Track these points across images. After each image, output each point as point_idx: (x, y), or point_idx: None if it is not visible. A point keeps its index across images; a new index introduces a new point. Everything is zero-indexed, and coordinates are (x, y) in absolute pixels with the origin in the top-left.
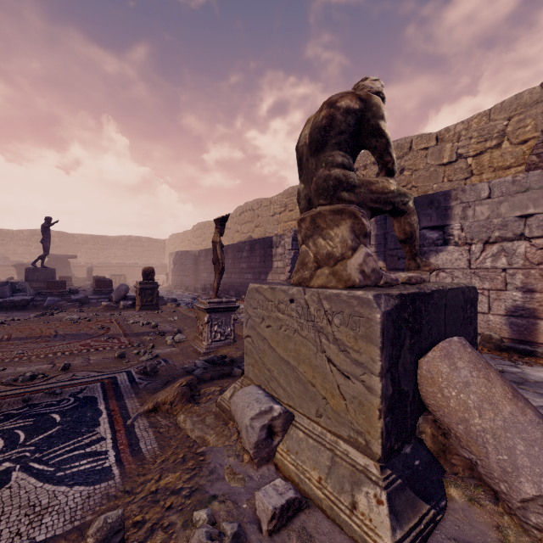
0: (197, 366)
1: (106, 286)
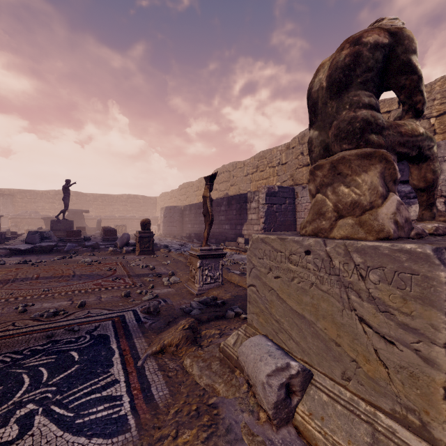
0: (193, 306)
1: (112, 234)
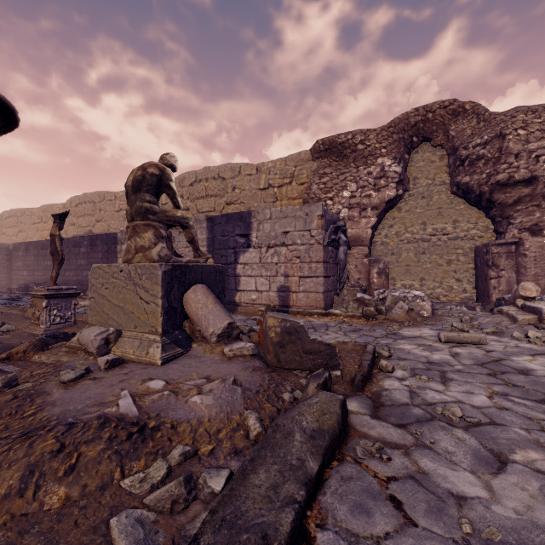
0: None
1: None
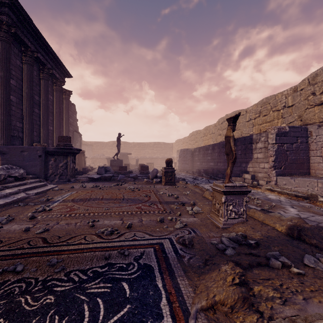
0: (224, 243)
1: (145, 169)
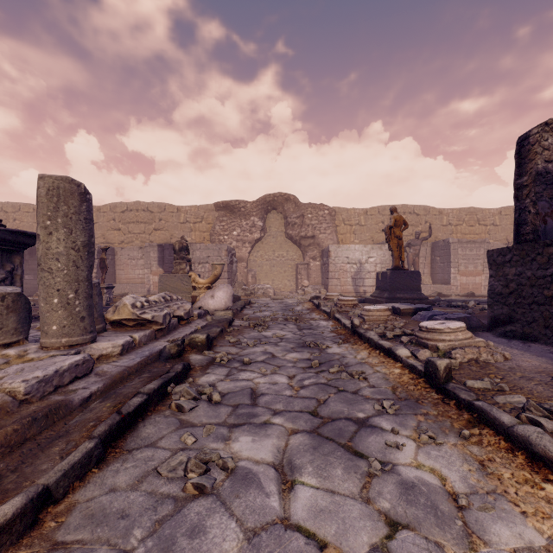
0: None
1: None
